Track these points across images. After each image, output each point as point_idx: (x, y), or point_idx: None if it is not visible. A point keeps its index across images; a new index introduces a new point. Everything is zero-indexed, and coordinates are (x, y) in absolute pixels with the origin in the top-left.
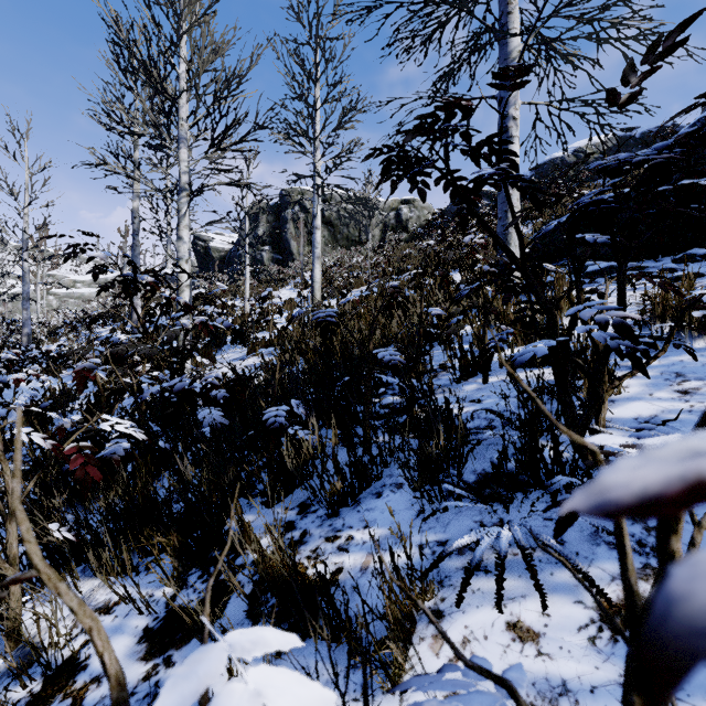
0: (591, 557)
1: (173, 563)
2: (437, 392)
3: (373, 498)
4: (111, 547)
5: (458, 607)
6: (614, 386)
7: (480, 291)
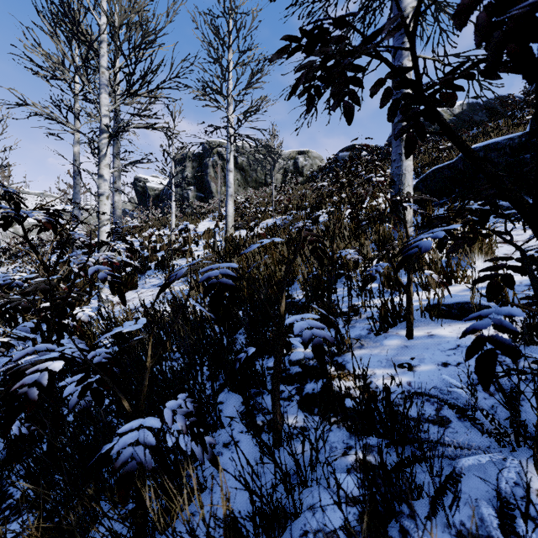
0: None
1: None
2: (354, 345)
3: None
4: None
5: None
6: None
7: (380, 228)
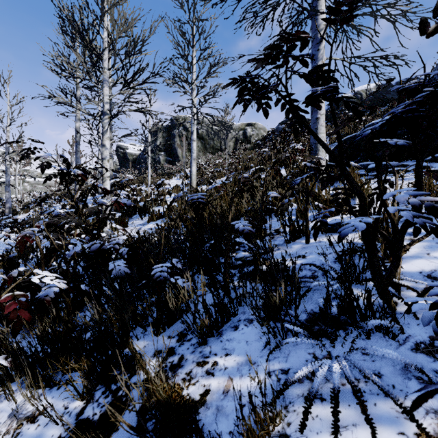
0: (406, 390)
1: (83, 382)
2: (274, 249)
3: (232, 330)
4: (31, 377)
5: (301, 432)
6: (406, 249)
7: None
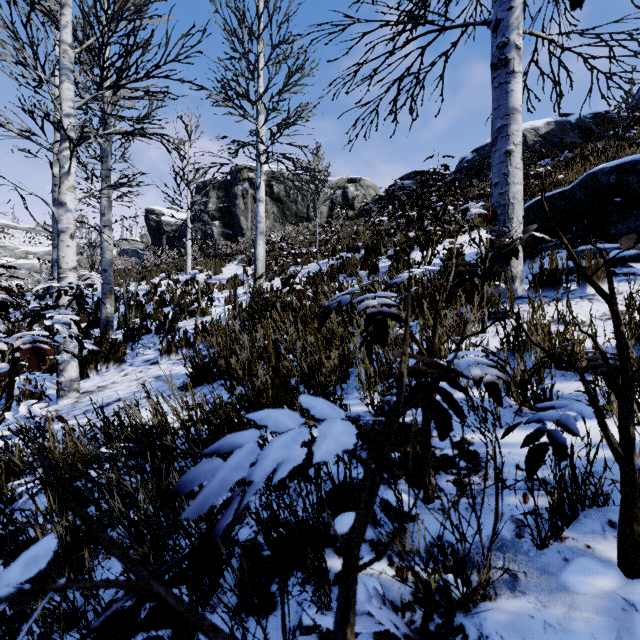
0: None
1: None
2: (494, 576)
3: None
4: None
5: None
6: None
7: (485, 288)
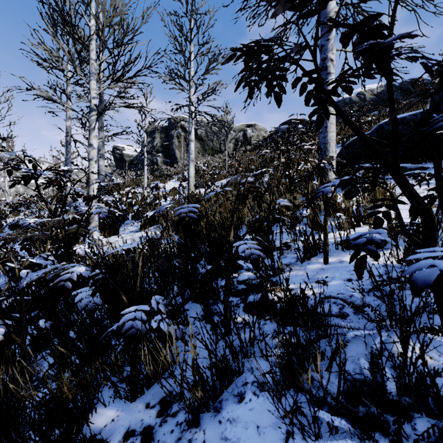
0: None
1: None
2: (285, 270)
3: (235, 401)
4: None
5: None
6: None
7: (309, 185)
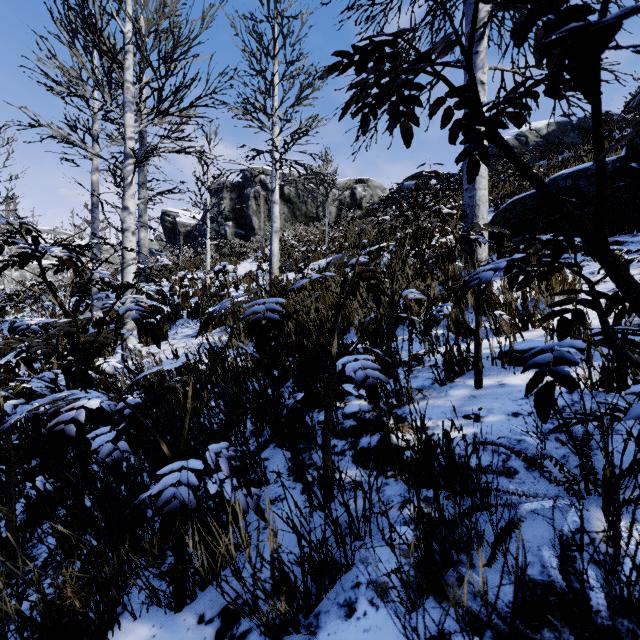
0: None
1: None
2: (416, 397)
3: (340, 615)
4: None
5: None
6: None
7: (450, 267)
